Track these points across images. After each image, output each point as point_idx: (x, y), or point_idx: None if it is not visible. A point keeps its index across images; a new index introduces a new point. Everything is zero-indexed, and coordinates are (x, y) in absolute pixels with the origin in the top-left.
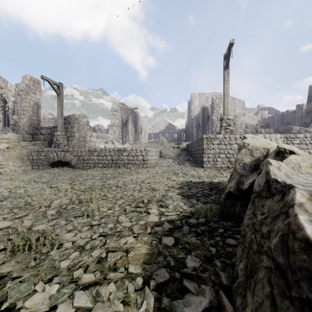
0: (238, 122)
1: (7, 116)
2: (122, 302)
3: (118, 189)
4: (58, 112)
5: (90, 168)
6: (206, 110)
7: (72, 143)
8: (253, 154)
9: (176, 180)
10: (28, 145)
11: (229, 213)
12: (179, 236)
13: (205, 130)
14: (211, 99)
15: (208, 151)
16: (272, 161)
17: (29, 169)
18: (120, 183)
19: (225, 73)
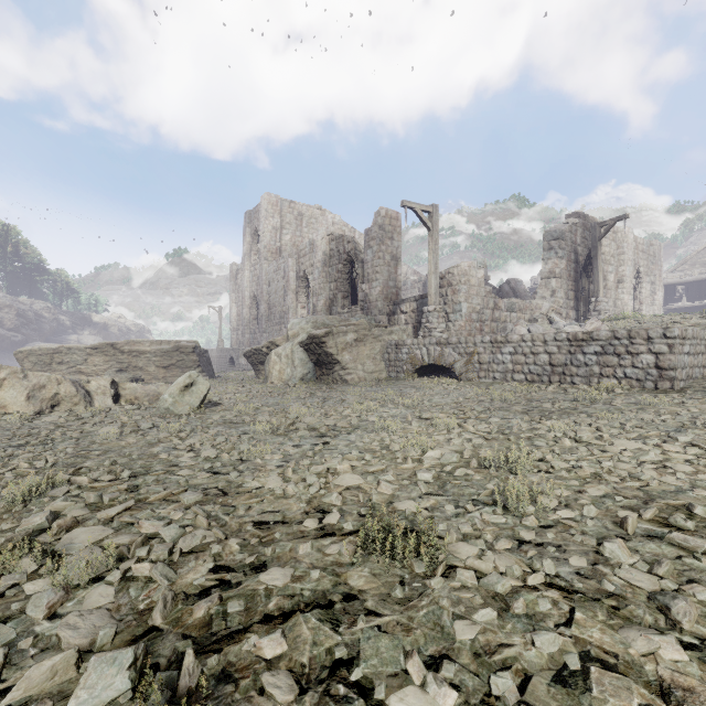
0: None
1: (355, 288)
2: None
3: (580, 448)
4: (430, 266)
5: (494, 383)
6: None
7: (456, 326)
8: None
9: None
10: (382, 333)
11: None
12: None
13: None
14: None
15: None
16: None
17: (384, 378)
18: (585, 430)
19: None
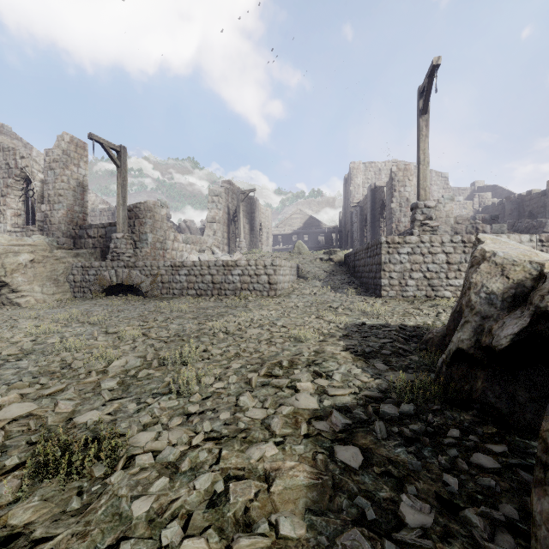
0: (441, 212)
1: (31, 207)
2: None
3: (229, 338)
4: (118, 198)
5: (174, 298)
6: (380, 192)
7: (143, 252)
8: (508, 274)
9: (335, 321)
10: (67, 255)
11: (460, 392)
12: (369, 444)
13: (377, 229)
14: (386, 173)
15: (391, 267)
16: None
17: (69, 298)
18: (232, 325)
19: (421, 122)
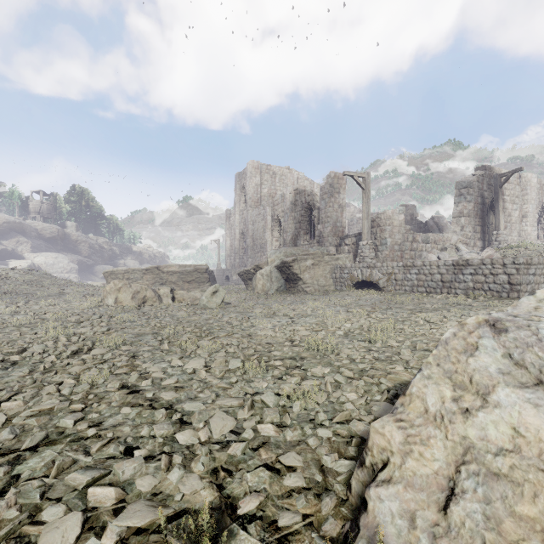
0: None
1: (313, 226)
2: (364, 391)
3: (426, 324)
4: (364, 214)
5: (404, 294)
6: None
7: (383, 254)
8: None
9: None
10: (331, 260)
11: None
12: None
13: None
14: None
15: None
16: (541, 291)
17: (332, 290)
18: (436, 317)
19: None
